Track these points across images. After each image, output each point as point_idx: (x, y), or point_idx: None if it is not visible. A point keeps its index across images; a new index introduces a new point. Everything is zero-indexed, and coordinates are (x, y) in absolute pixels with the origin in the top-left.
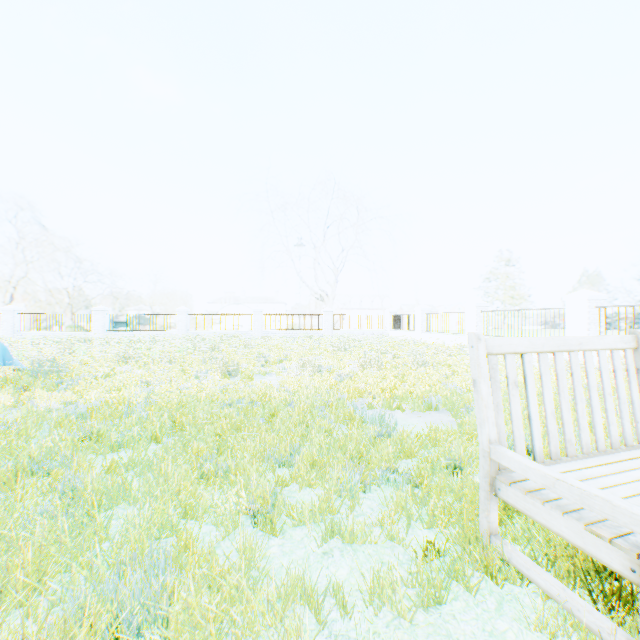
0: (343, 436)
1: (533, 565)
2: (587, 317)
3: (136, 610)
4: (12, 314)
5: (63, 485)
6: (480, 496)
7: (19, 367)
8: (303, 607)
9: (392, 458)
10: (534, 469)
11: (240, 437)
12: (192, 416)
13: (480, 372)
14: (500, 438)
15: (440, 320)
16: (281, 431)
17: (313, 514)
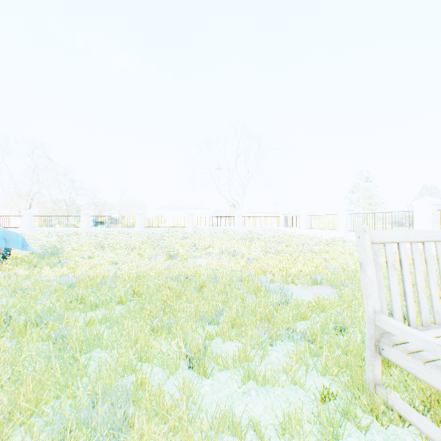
0: (254, 303)
1: (414, 412)
2: (431, 217)
3: (104, 434)
4: (29, 216)
5: (56, 334)
6: (366, 354)
7: (32, 251)
8: (229, 436)
9: (291, 320)
10: (415, 335)
11: (179, 302)
12: (146, 286)
13: (366, 257)
14: (382, 308)
15: (319, 220)
16: (208, 298)
17: (234, 361)
